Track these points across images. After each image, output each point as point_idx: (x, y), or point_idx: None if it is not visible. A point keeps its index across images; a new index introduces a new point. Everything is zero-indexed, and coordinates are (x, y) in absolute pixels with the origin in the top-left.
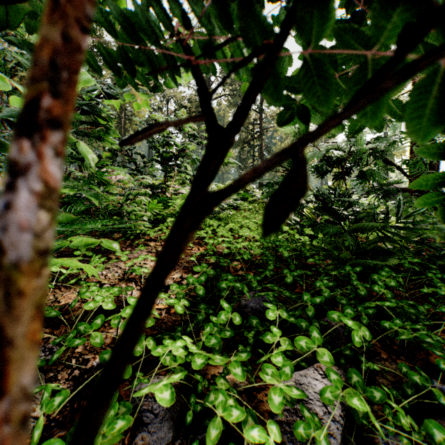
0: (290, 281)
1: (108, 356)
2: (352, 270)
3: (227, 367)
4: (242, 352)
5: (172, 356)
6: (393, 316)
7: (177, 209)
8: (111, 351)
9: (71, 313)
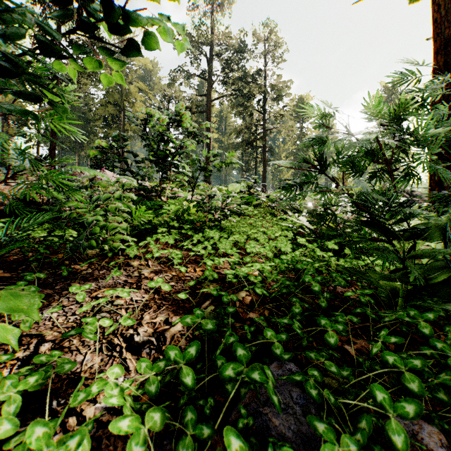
0: (334, 343)
1: None
2: (421, 317)
3: None
4: None
5: None
6: None
7: (172, 216)
8: None
9: None
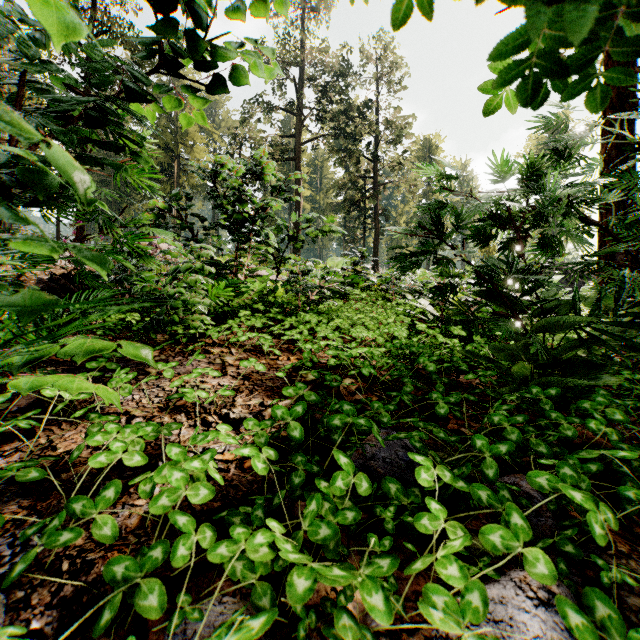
0: (444, 413)
1: (122, 569)
2: (544, 394)
3: (351, 582)
4: (380, 555)
5: (246, 561)
6: (629, 474)
7: (255, 298)
8: (128, 558)
9: (72, 471)
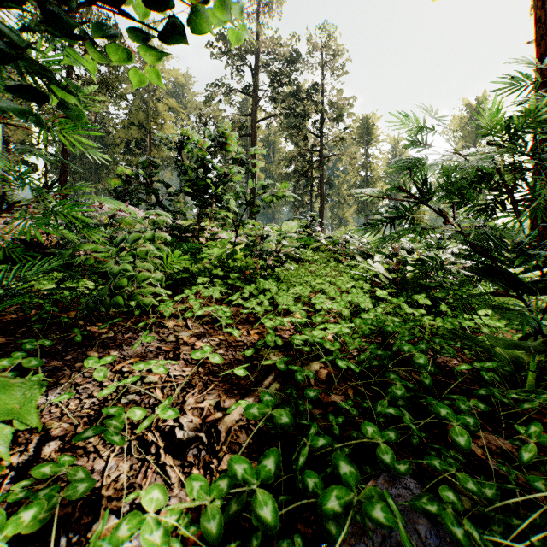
0: (466, 445)
1: None
2: None
3: None
4: None
5: None
6: None
7: (214, 262)
8: None
9: None
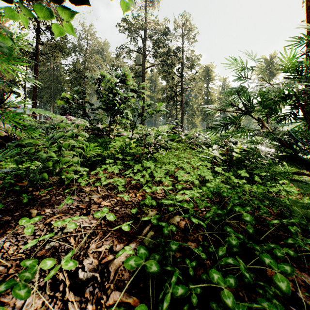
0: (286, 290)
1: None
2: None
3: None
4: None
5: None
6: None
7: (117, 150)
8: None
9: None
